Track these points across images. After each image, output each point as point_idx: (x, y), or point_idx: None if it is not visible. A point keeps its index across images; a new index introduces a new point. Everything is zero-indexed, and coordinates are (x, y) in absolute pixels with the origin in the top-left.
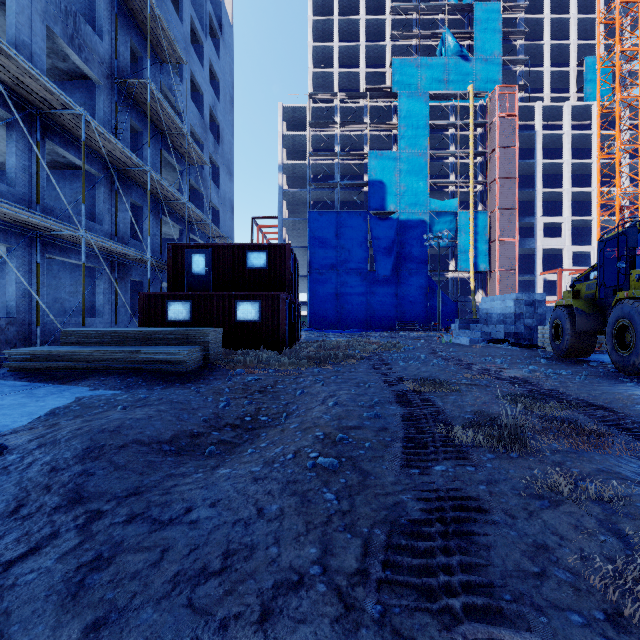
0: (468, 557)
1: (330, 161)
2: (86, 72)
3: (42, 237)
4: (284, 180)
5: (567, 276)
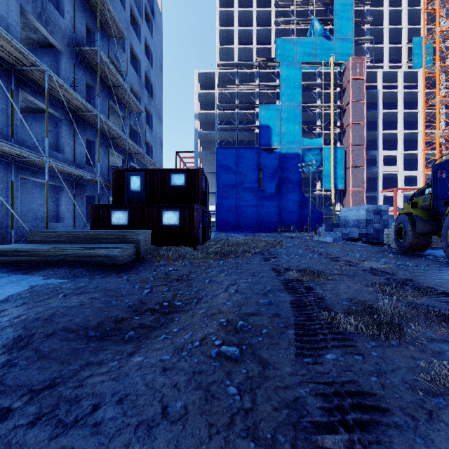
0: None
1: (231, 111)
2: (51, 41)
3: (16, 162)
4: (199, 125)
5: (400, 193)
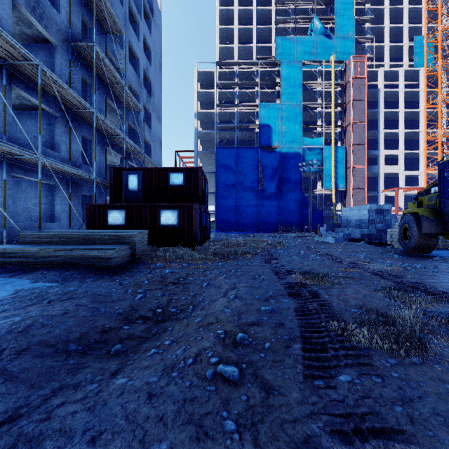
0: None
1: (231, 110)
2: (46, 36)
3: (8, 160)
4: (198, 124)
5: (402, 193)
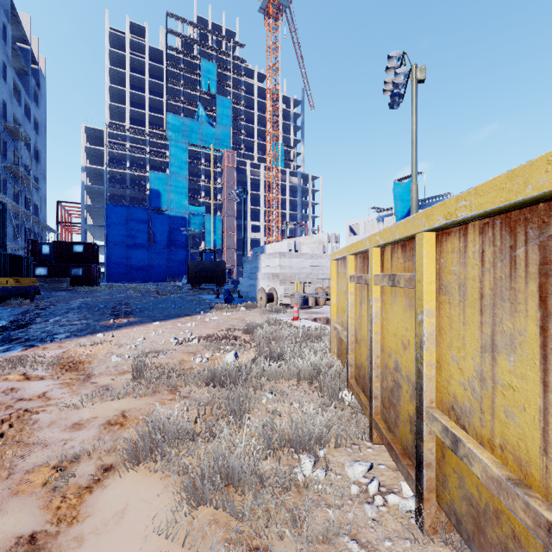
0: (119, 293)
1: (123, 171)
2: None
3: None
4: (85, 175)
5: None
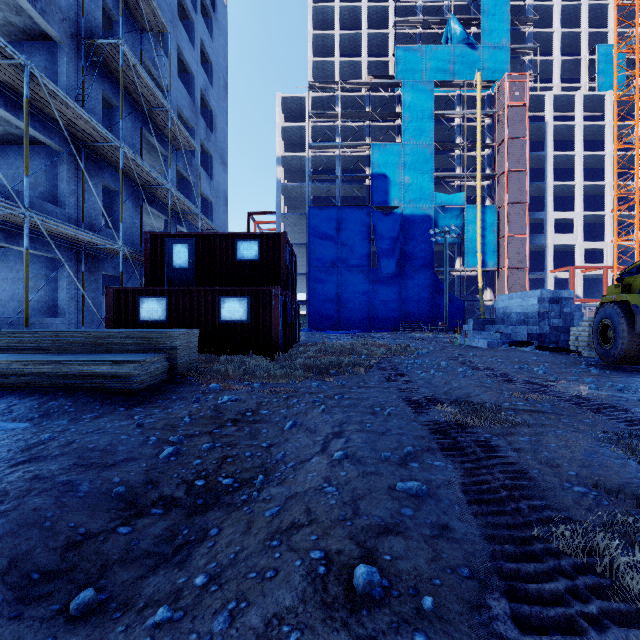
0: None
1: (331, 153)
2: (44, 27)
3: None
4: (282, 174)
5: (579, 274)
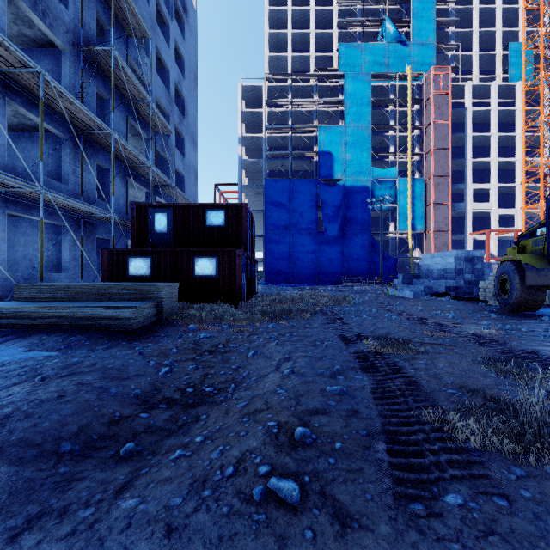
0: None
1: (284, 134)
2: (51, 38)
3: (1, 194)
4: (243, 151)
5: (494, 236)
